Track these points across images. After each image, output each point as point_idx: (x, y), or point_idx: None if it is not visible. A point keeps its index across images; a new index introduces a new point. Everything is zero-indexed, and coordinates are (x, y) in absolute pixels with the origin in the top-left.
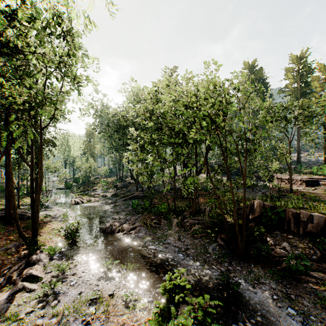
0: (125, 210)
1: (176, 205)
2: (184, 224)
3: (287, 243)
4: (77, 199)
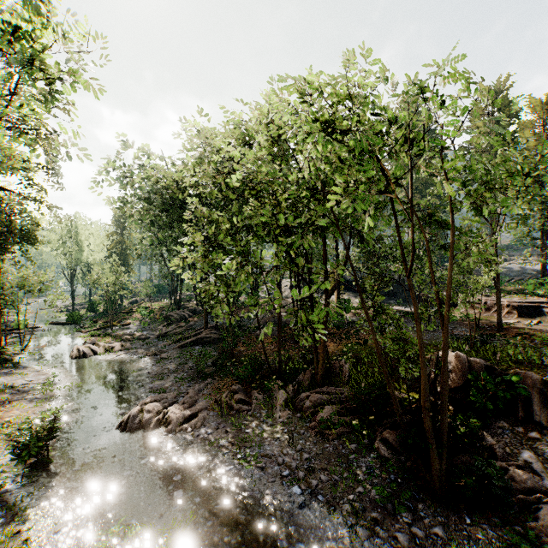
0: (179, 369)
1: (282, 357)
2: (301, 404)
3: (530, 453)
4: (83, 348)
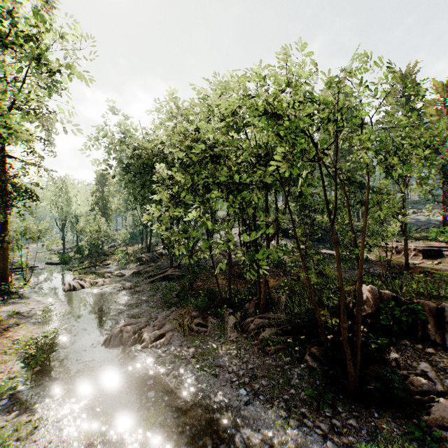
0: (149, 300)
1: (232, 290)
2: (246, 327)
3: (427, 364)
4: (73, 283)
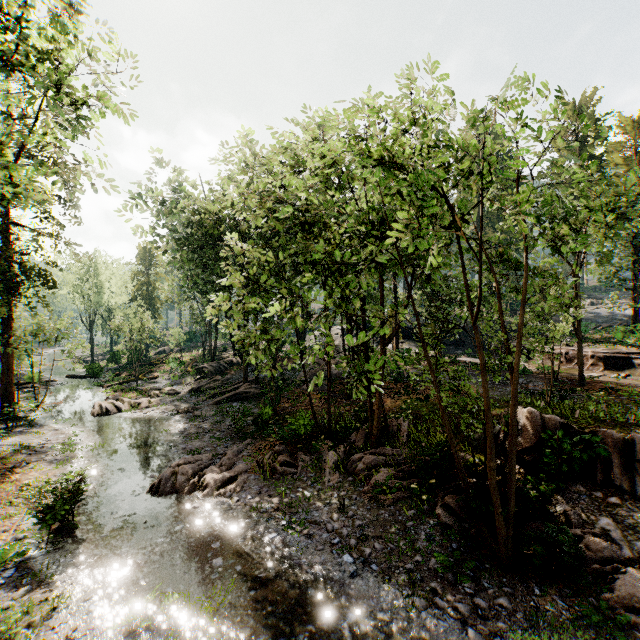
0: (215, 428)
1: (332, 414)
2: (353, 467)
3: (609, 520)
4: (106, 404)
